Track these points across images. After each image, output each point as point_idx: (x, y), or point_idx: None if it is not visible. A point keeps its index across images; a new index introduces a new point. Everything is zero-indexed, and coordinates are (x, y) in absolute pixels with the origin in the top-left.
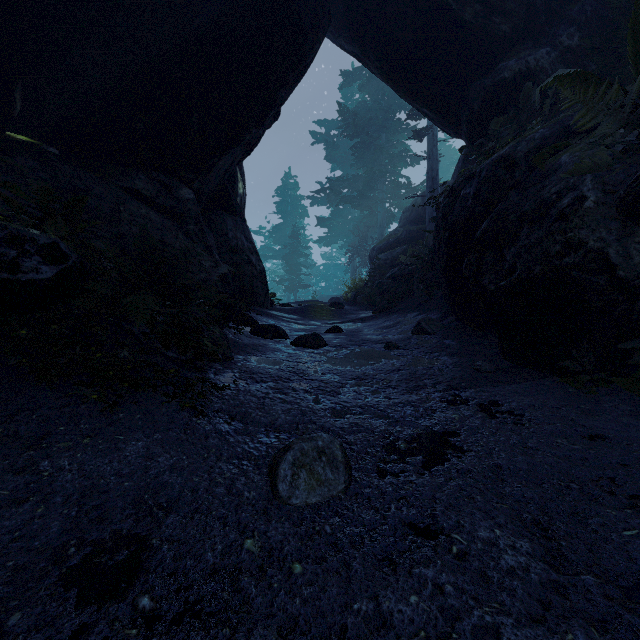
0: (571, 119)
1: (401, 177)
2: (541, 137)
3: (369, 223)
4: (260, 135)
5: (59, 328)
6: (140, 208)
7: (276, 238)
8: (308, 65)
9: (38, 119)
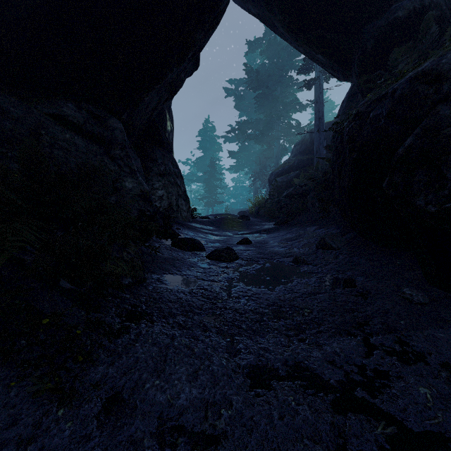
0: None
1: (292, 120)
2: None
3: (268, 155)
4: (182, 78)
5: None
6: (64, 133)
7: (198, 167)
8: (222, 13)
9: None
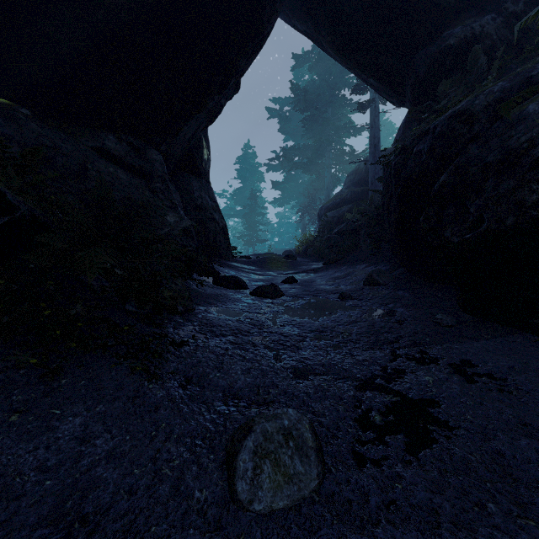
0: (532, 70)
1: (345, 146)
2: (501, 89)
3: (317, 186)
4: (222, 104)
5: (7, 283)
6: (108, 166)
7: (237, 200)
8: (266, 37)
9: (12, 83)
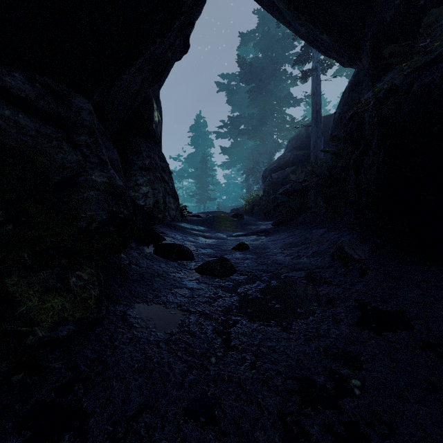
0: None
1: (286, 115)
2: None
3: (261, 151)
4: (169, 59)
5: None
6: (2, 108)
7: (190, 163)
8: None
9: None
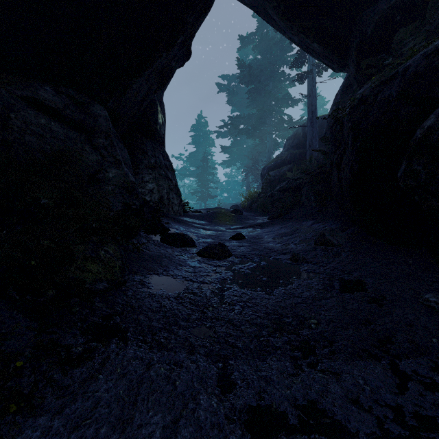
0: None
1: (284, 115)
2: None
3: (260, 149)
4: (173, 67)
5: None
6: (39, 117)
7: (191, 162)
8: None
9: None
